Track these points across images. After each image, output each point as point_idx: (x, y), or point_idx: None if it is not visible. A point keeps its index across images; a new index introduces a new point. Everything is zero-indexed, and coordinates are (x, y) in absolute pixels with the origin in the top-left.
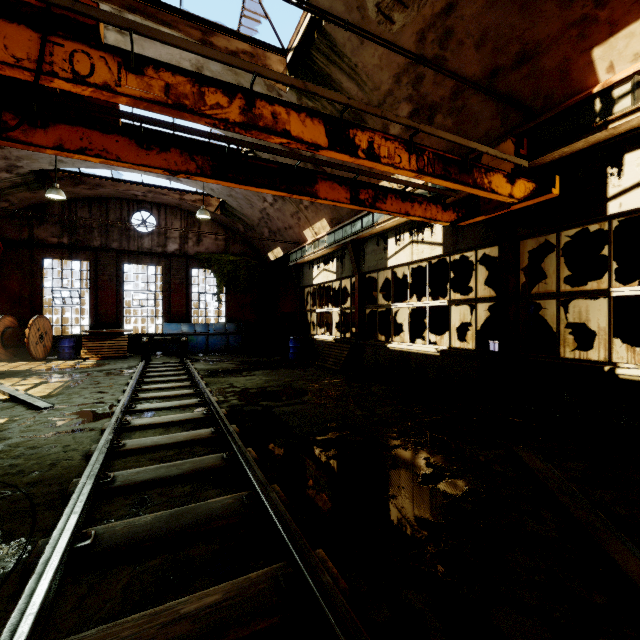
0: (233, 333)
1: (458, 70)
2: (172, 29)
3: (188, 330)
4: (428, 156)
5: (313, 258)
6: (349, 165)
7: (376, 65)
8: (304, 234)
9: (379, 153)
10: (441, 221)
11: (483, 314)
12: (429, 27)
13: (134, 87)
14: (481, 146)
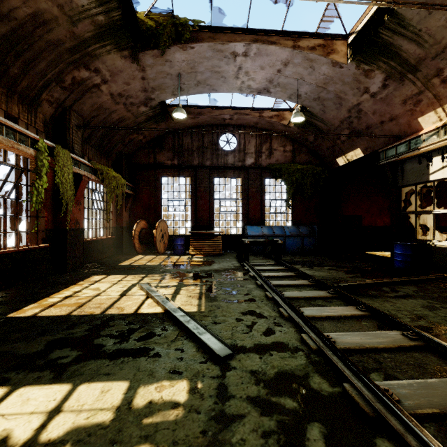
0: (307, 235)
1: None
2: None
3: (267, 232)
4: None
5: (434, 148)
6: None
7: None
8: (418, 122)
9: None
10: None
11: None
12: None
13: None
14: None
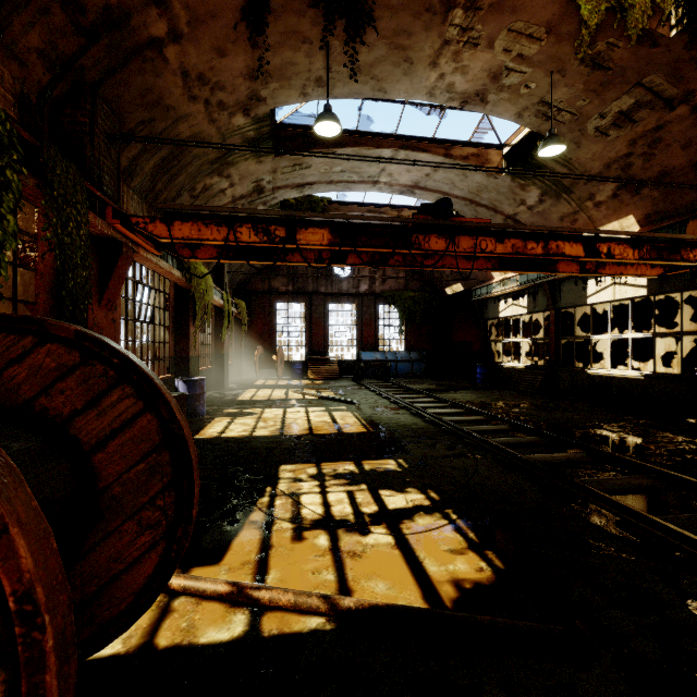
0: (417, 360)
1: (665, 161)
2: (427, 153)
3: (381, 357)
4: (646, 248)
5: (500, 294)
6: (550, 221)
7: (589, 158)
8: (491, 273)
9: (614, 253)
10: (650, 276)
11: (688, 343)
12: (640, 137)
13: (500, 249)
14: (687, 236)
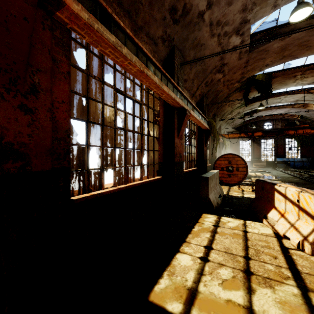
0: (305, 161)
1: None
2: (299, 94)
3: (286, 160)
4: None
5: None
6: None
7: None
8: None
9: None
10: None
11: None
12: None
13: (312, 131)
14: None
